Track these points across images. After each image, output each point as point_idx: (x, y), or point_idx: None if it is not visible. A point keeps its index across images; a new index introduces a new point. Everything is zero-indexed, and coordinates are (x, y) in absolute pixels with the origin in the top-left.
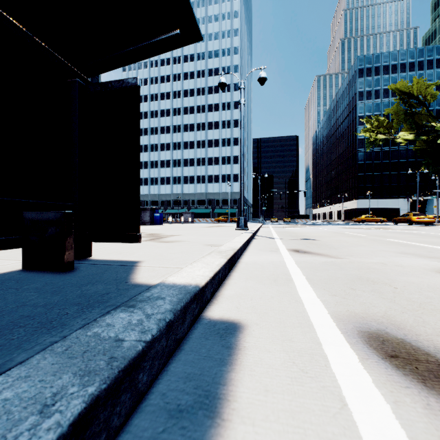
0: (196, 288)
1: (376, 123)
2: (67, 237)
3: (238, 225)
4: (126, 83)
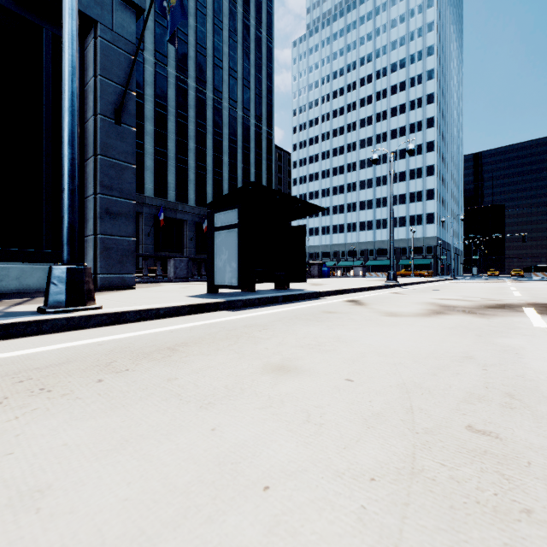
0: (318, 291)
1: None
2: (286, 280)
3: (388, 279)
4: (302, 226)
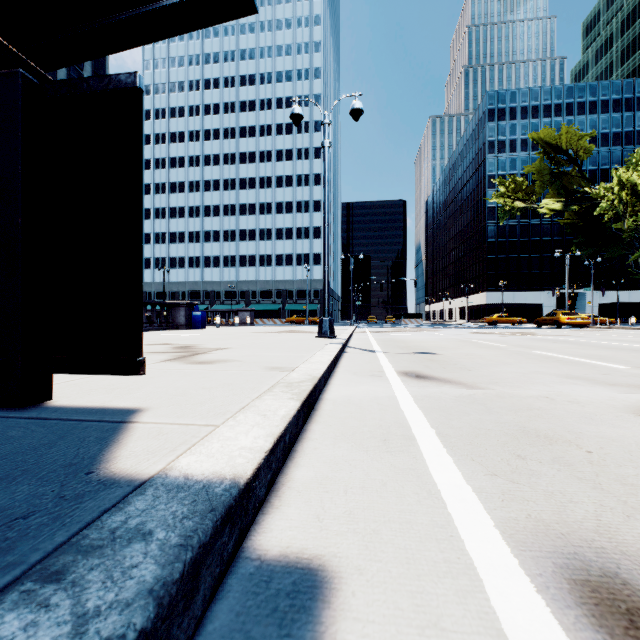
0: (231, 491)
1: (512, 185)
2: None
3: (321, 331)
4: (116, 82)
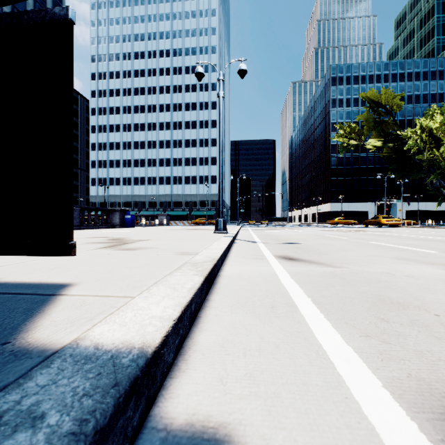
0: (138, 362)
1: (348, 129)
2: None
3: (217, 228)
4: (51, 14)
